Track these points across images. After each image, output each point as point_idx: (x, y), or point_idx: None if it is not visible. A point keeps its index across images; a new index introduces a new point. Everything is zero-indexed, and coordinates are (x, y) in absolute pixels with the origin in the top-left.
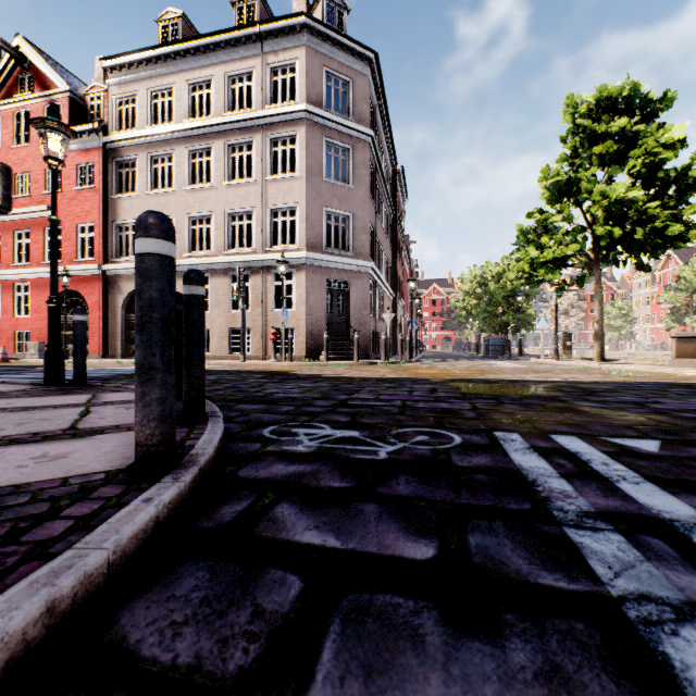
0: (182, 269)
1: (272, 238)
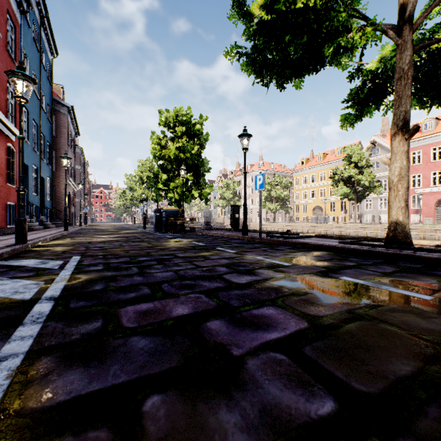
0: None
1: None
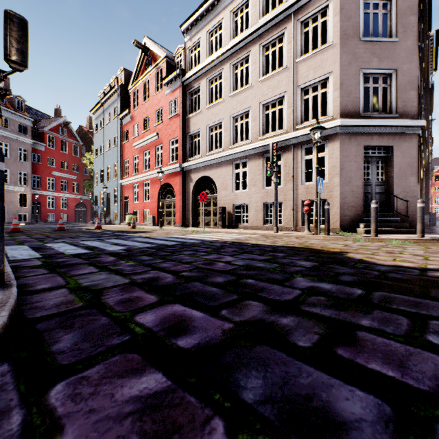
0: (228, 158)
1: (302, 116)
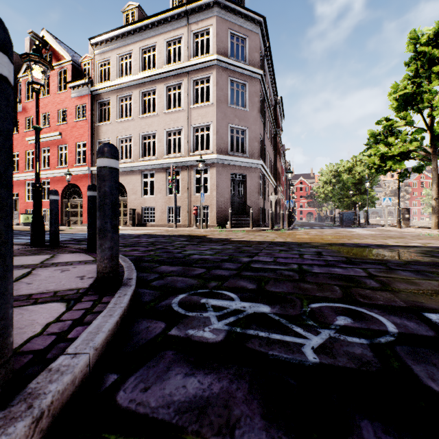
0: (137, 168)
1: (194, 146)
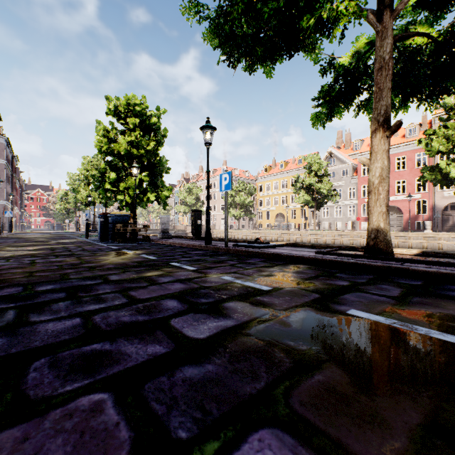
0: None
1: None
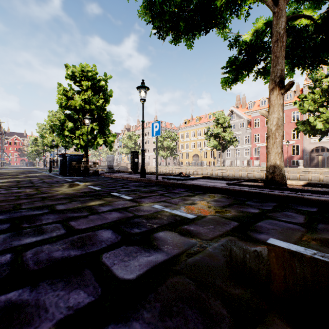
0: None
1: None
